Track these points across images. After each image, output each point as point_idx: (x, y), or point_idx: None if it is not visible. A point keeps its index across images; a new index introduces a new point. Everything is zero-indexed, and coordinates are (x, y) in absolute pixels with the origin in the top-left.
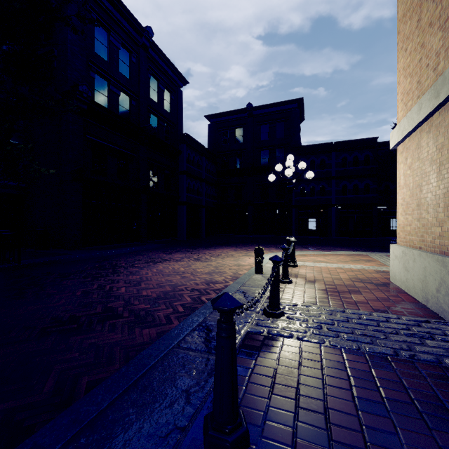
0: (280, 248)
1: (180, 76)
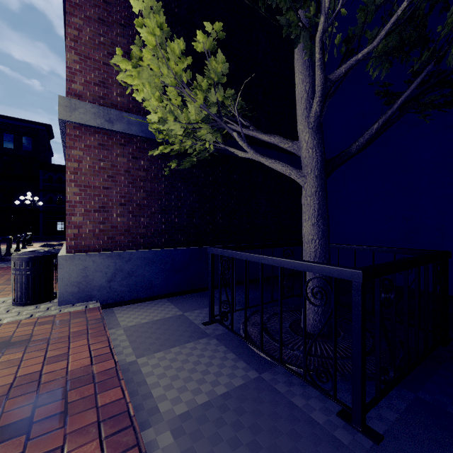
0: (26, 243)
1: None
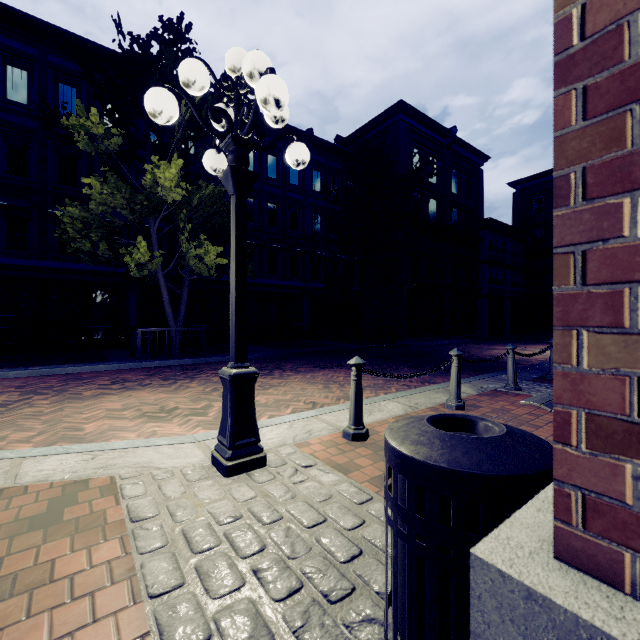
0: None
1: (481, 155)
